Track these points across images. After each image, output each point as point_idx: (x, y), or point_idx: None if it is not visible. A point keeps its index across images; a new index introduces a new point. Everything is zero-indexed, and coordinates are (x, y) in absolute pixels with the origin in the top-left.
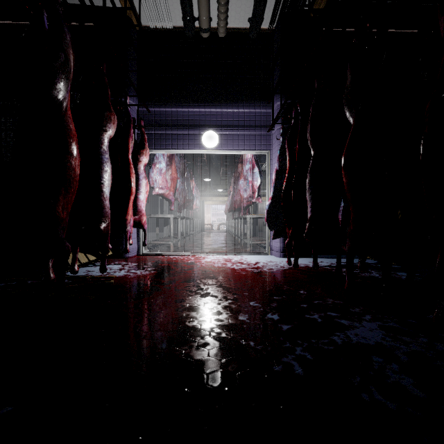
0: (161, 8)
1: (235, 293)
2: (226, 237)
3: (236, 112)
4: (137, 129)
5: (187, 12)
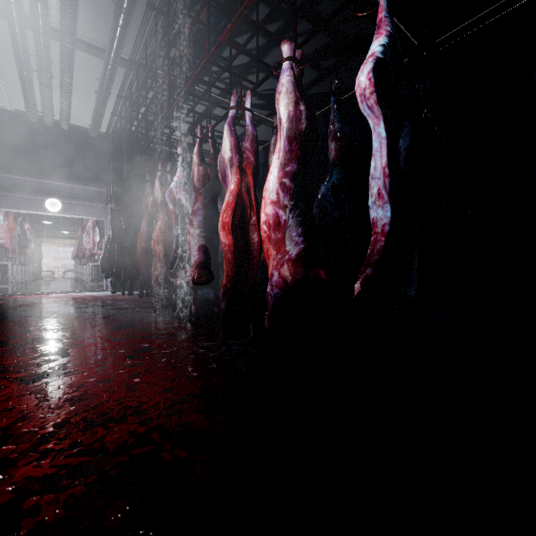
0: (3, 98)
1: (70, 302)
2: (73, 284)
3: (78, 188)
4: None
5: (32, 112)
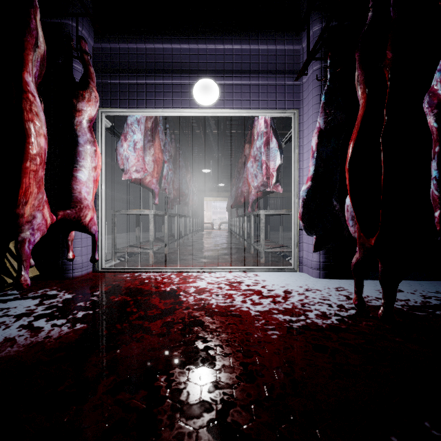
0: None
1: None
2: (228, 239)
3: (246, 50)
4: (77, 58)
5: None
